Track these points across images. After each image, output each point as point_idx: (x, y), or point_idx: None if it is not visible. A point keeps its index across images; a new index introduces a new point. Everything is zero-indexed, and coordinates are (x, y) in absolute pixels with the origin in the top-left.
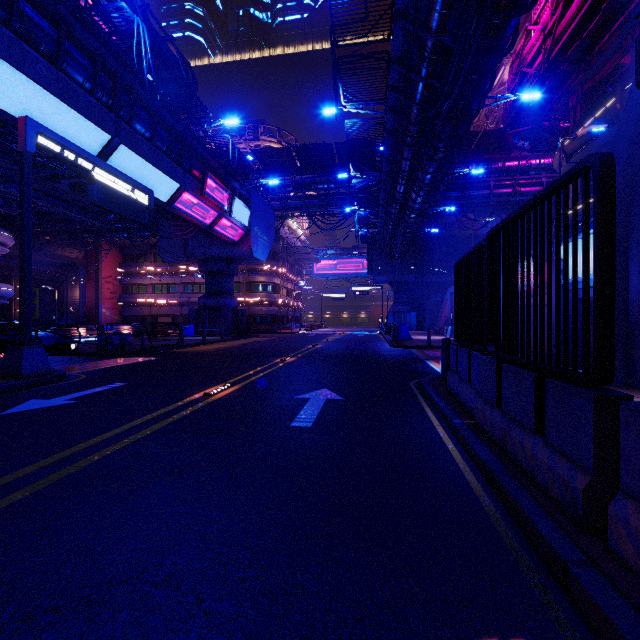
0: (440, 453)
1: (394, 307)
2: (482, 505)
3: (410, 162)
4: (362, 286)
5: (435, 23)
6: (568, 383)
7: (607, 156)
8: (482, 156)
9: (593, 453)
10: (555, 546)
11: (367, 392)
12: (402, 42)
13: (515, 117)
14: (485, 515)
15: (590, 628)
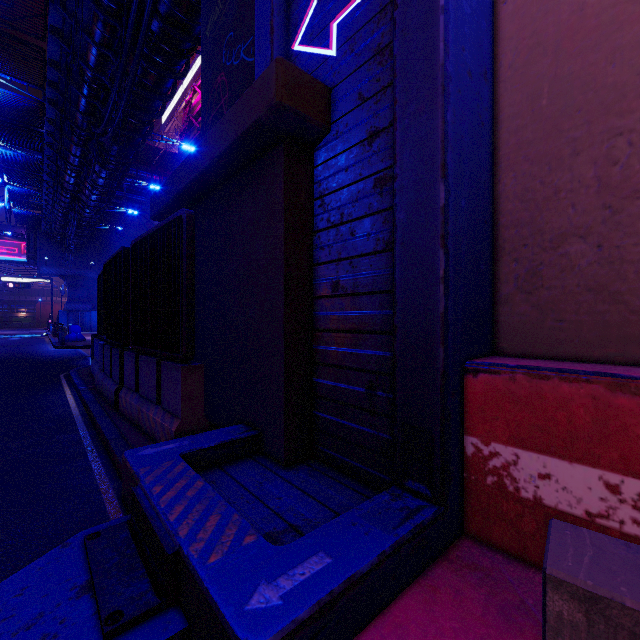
0: (61, 406)
1: (69, 305)
2: (75, 418)
3: (80, 159)
4: (19, 277)
5: (93, 62)
6: (119, 348)
7: (127, 250)
8: (166, 171)
9: (119, 375)
10: (95, 415)
11: (6, 386)
12: (60, 52)
13: (188, 152)
14: (73, 421)
15: (97, 434)
